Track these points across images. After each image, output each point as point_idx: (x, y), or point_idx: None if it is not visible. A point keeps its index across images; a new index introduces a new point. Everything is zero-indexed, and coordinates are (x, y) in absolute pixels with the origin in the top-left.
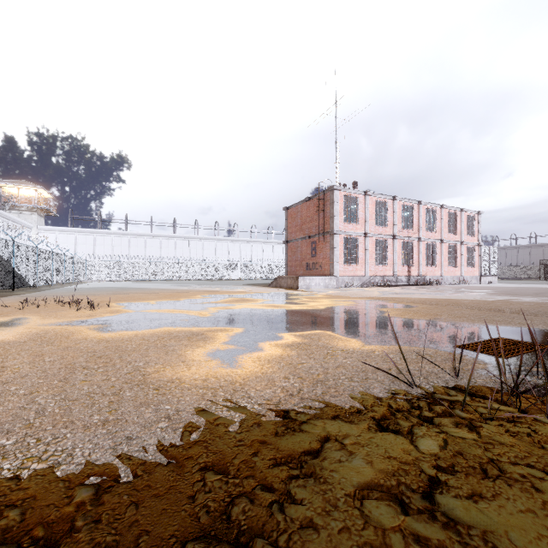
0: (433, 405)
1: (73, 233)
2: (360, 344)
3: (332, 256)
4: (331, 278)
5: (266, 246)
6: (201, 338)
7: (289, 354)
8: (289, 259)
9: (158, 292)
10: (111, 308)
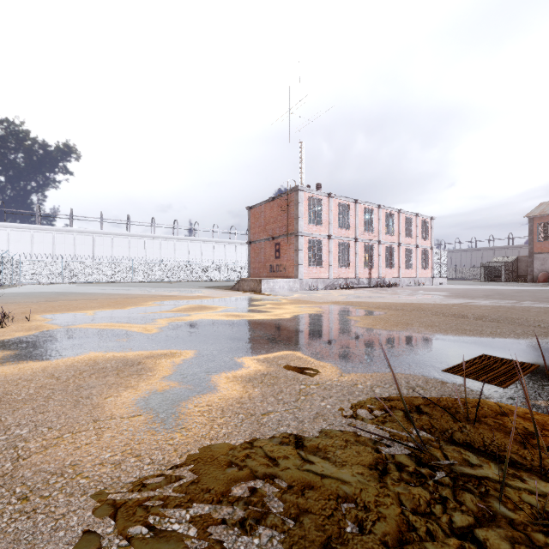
0: (460, 492)
1: (4, 228)
2: (338, 372)
3: (296, 258)
4: (296, 281)
5: (229, 246)
6: (136, 371)
7: (251, 394)
8: (253, 260)
9: (103, 298)
10: (31, 323)
